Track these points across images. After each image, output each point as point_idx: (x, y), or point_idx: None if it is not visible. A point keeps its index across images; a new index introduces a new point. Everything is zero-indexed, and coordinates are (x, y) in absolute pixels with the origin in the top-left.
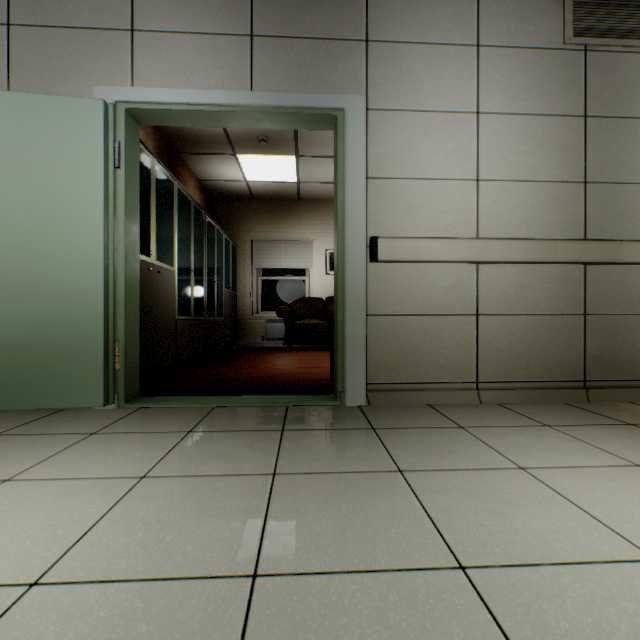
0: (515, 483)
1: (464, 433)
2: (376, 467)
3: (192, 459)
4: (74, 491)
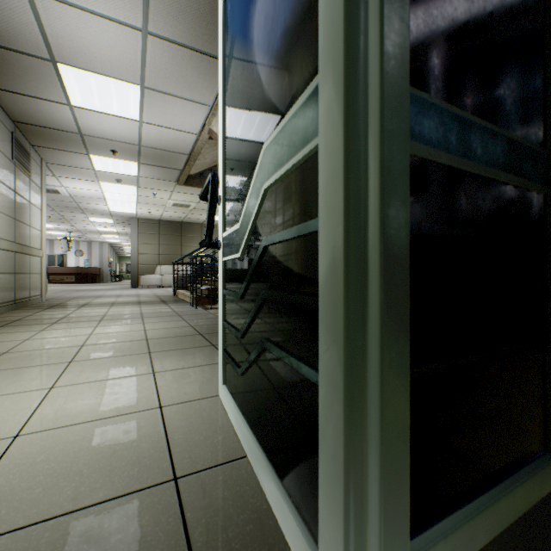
0: (79, 314)
1: (38, 315)
2: (59, 319)
3: (30, 329)
4: (49, 332)
